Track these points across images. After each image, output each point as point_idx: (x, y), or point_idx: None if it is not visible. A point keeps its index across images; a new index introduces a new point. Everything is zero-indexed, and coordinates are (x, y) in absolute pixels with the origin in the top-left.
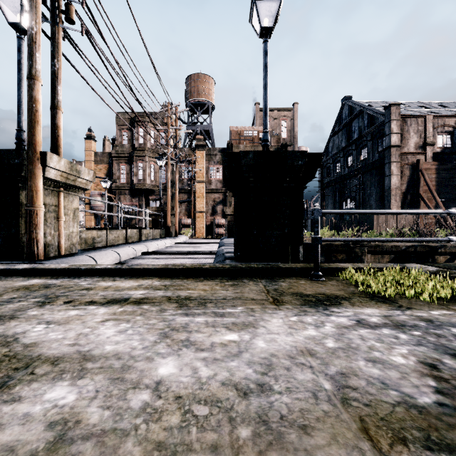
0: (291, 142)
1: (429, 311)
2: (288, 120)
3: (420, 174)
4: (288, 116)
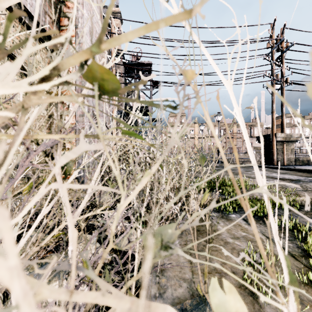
0: None
1: None
2: None
3: None
4: None
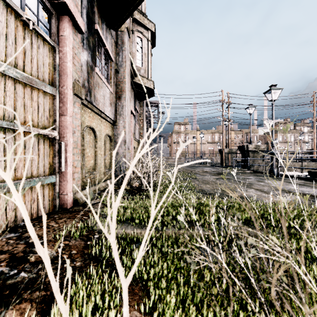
0: None
1: None
2: None
3: None
4: None
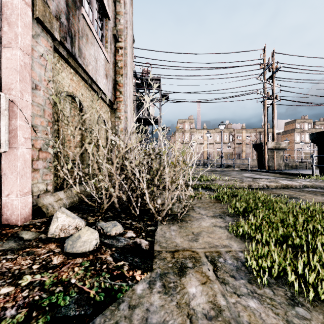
0: None
1: None
2: None
3: None
4: None
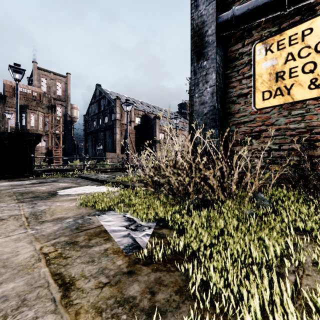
0: (65, 100)
1: (51, 179)
2: (62, 83)
3: (129, 135)
4: (63, 80)
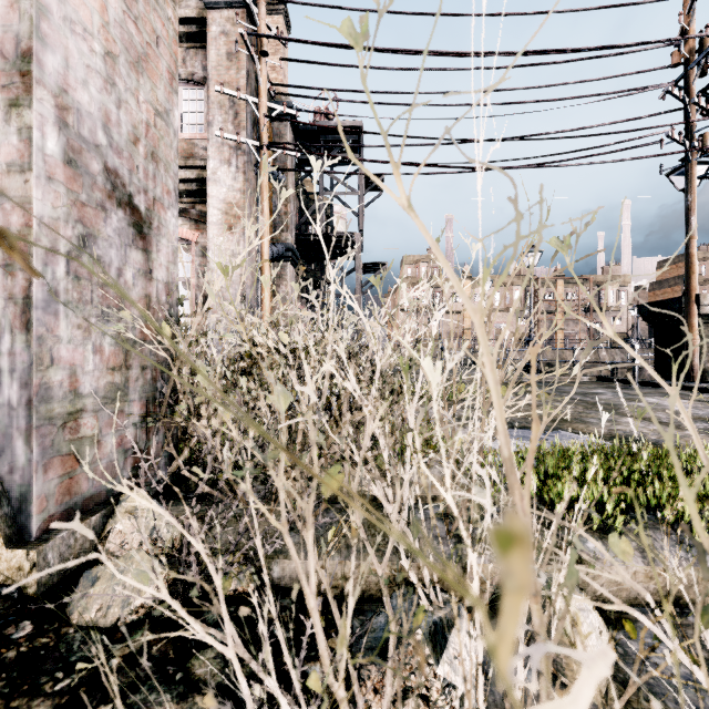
0: None
1: None
2: None
3: None
4: None
